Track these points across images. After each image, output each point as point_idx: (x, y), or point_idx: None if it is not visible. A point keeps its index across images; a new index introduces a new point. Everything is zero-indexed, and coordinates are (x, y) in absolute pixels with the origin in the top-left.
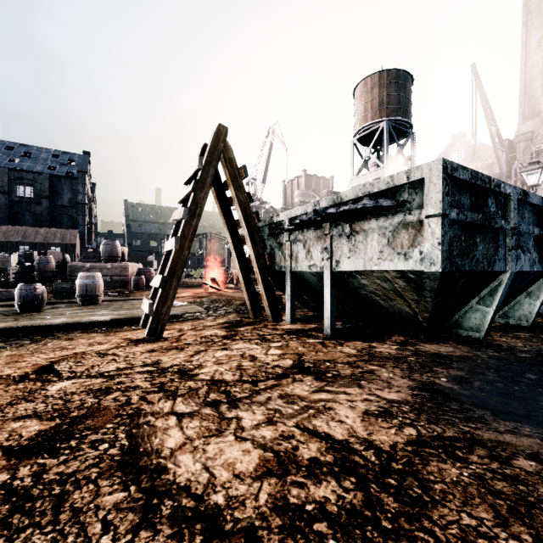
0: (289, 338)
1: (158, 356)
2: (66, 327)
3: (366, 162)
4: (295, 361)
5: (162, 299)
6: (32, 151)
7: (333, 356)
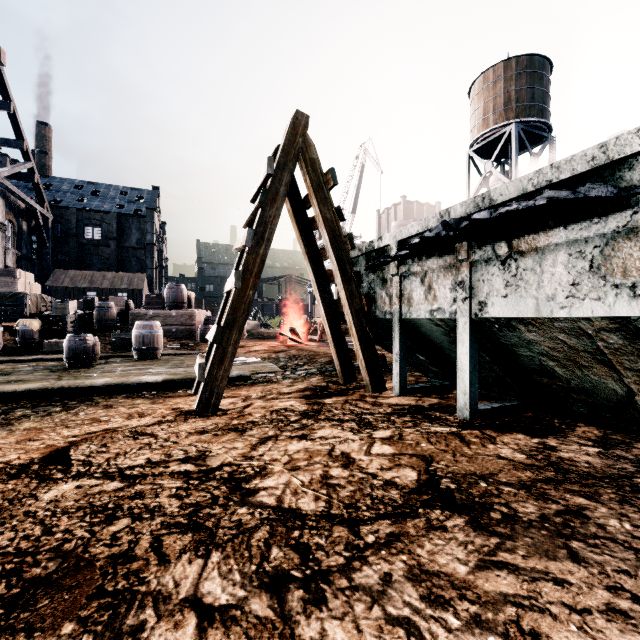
0: (402, 423)
1: (207, 443)
2: (109, 389)
3: (485, 179)
4: (421, 474)
5: (217, 358)
6: (101, 189)
7: (488, 466)
